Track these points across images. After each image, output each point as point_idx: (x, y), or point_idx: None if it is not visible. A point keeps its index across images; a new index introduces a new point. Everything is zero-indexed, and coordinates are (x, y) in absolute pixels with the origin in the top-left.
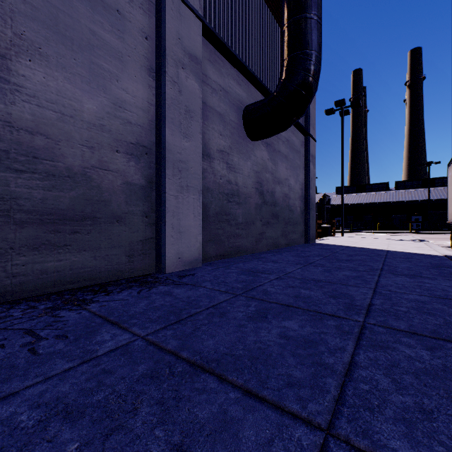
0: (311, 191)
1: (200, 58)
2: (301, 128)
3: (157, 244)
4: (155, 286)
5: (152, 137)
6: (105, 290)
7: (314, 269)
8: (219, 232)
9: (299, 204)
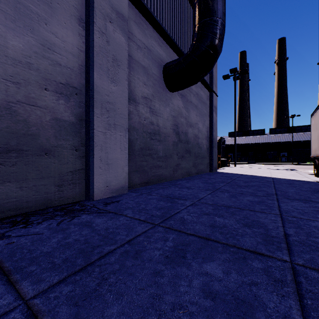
0: (214, 133)
1: (126, 16)
2: (207, 85)
3: (86, 175)
4: (78, 215)
5: (82, 80)
6: (26, 221)
7: (222, 194)
8: (144, 164)
9: (206, 143)
